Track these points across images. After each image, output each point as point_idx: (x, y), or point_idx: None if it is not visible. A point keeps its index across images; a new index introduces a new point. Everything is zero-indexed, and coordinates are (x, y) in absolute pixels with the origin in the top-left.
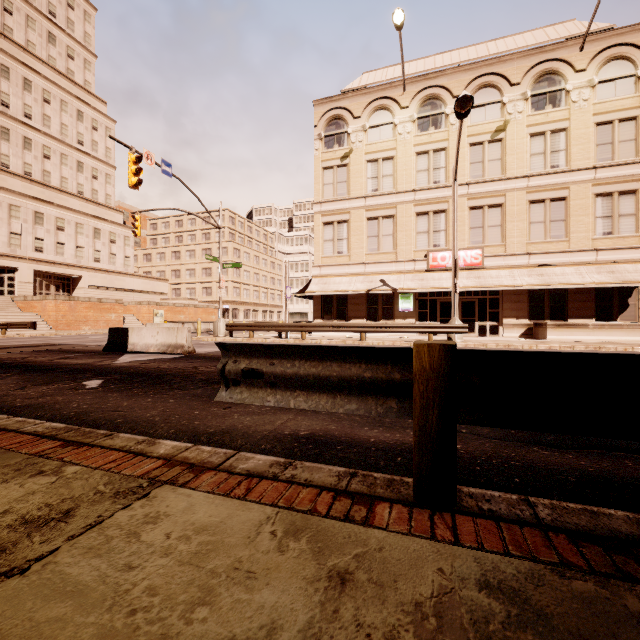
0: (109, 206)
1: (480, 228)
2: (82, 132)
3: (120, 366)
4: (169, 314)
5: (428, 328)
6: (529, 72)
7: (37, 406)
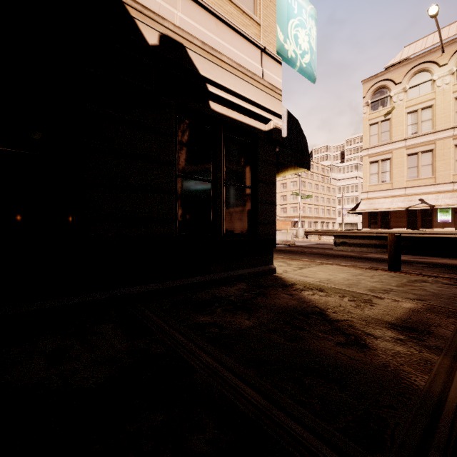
0: None
1: None
2: None
3: None
4: None
5: None
6: None
7: None
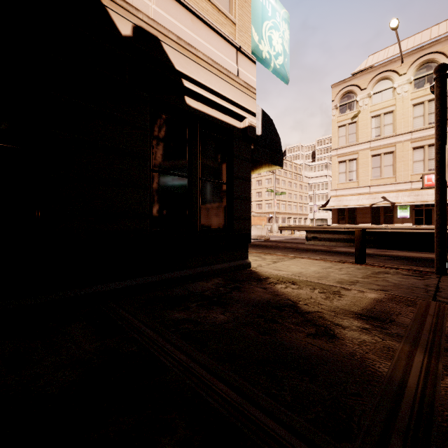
0: None
1: None
2: None
3: None
4: None
5: (416, 229)
6: None
7: None
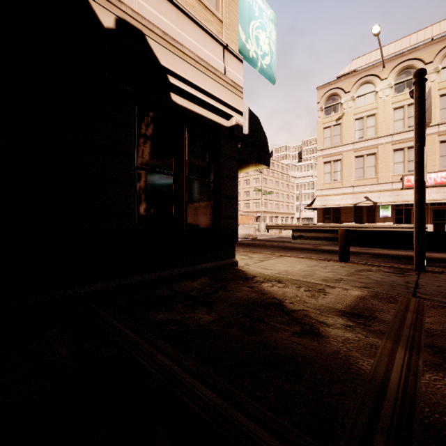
0: None
1: None
2: None
3: None
4: None
5: (396, 228)
6: None
7: None
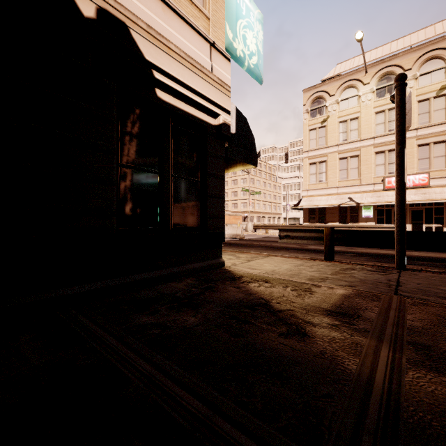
0: None
1: (427, 159)
2: None
3: None
4: None
5: (378, 228)
6: None
7: None
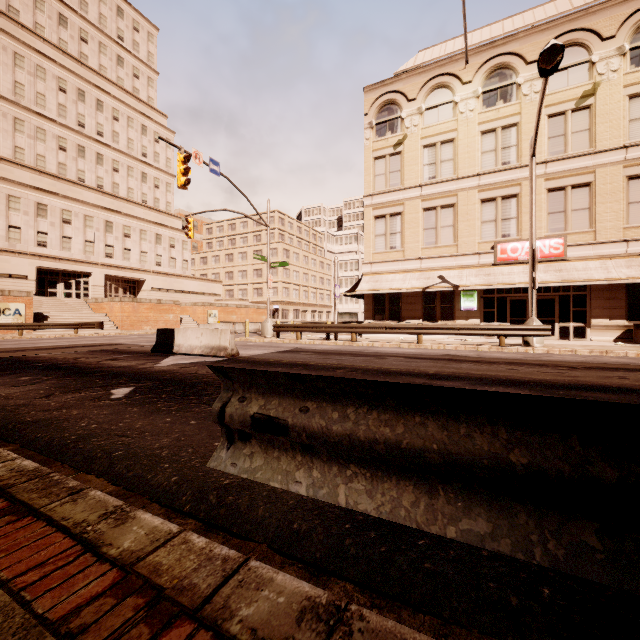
0: (169, 213)
1: (561, 213)
2: (146, 145)
3: (159, 370)
4: (222, 314)
5: (499, 330)
6: (627, 21)
7: (44, 423)
